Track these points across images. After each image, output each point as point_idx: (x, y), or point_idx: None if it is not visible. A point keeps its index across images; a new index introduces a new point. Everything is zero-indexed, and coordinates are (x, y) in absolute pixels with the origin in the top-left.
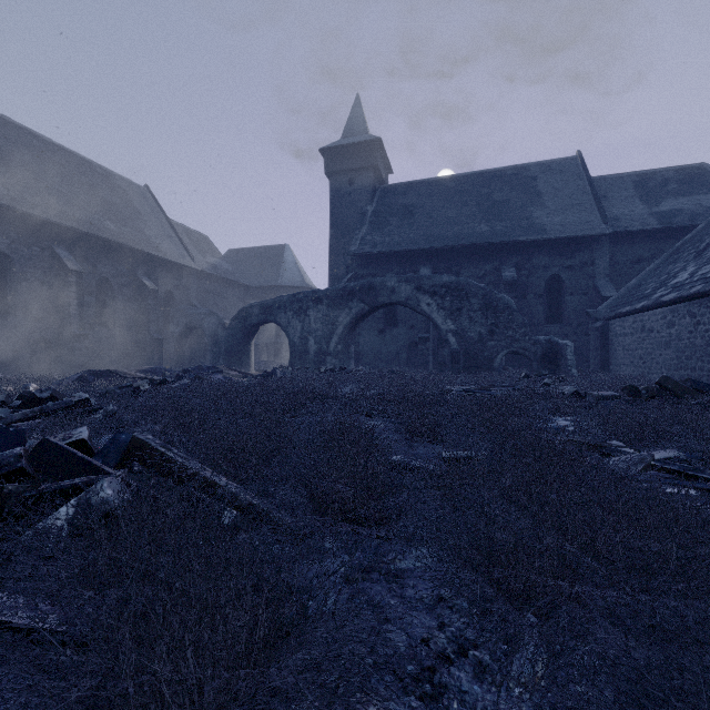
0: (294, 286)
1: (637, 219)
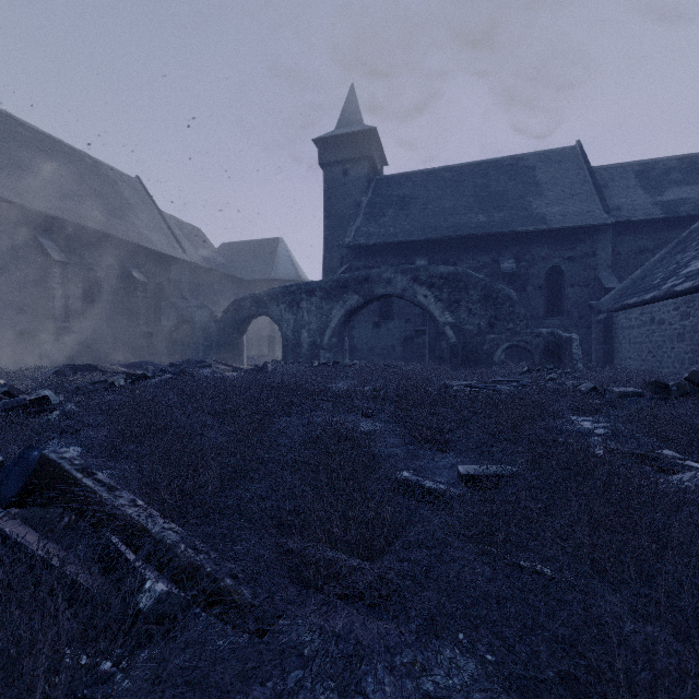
0: (288, 280)
1: (640, 208)
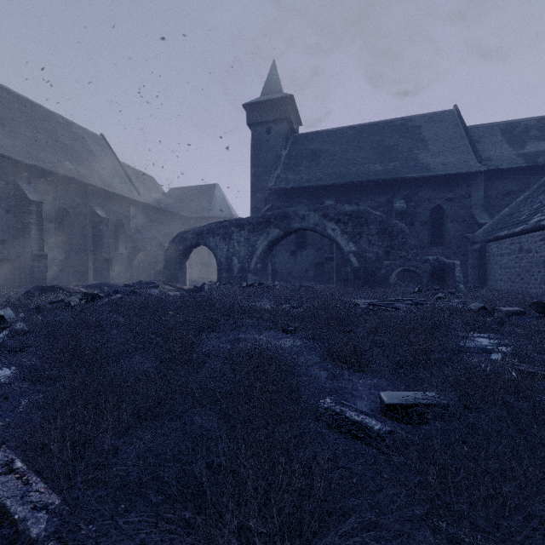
0: (223, 217)
1: (506, 159)
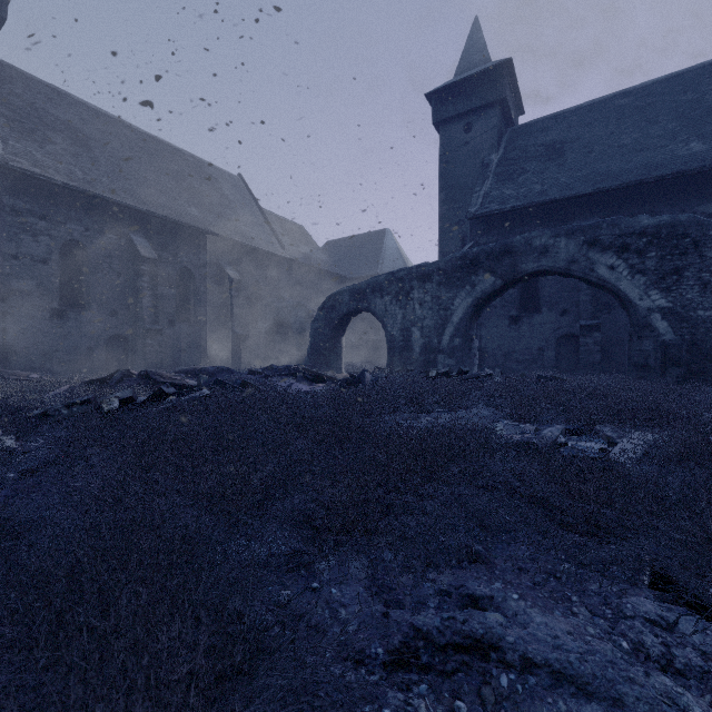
0: None
1: None
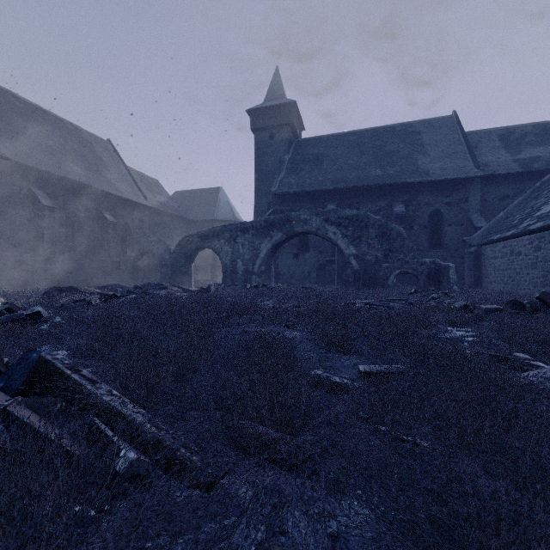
0: (227, 220)
1: (502, 164)
